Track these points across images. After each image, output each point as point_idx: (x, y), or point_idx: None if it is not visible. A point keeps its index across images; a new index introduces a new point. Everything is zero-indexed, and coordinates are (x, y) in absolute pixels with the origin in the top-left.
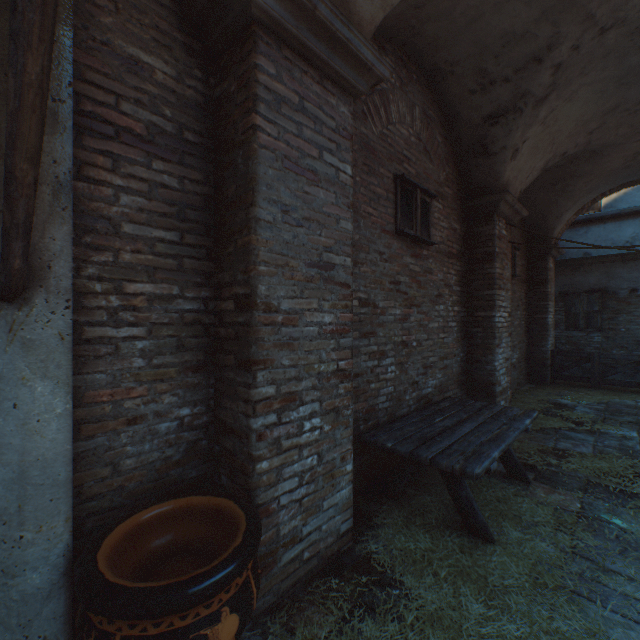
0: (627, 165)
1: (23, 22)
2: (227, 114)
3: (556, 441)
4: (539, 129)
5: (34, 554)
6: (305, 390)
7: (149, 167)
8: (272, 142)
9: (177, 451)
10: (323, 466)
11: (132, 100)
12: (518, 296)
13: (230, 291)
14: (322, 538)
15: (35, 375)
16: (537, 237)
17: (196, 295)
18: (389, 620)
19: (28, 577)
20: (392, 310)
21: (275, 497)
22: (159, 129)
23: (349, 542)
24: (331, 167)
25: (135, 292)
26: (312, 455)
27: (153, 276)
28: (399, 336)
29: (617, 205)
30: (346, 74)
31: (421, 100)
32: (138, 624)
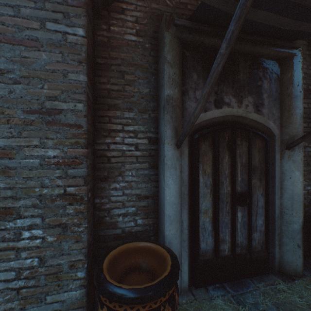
0: None
1: None
2: None
3: None
4: None
5: (294, 219)
6: None
7: None
8: None
9: (306, 201)
10: None
11: None
12: None
13: None
14: None
15: (295, 170)
16: None
17: None
18: None
19: (293, 225)
20: None
21: None
22: None
23: None
24: None
25: None
26: None
27: None
28: None
29: None
30: None
31: None
32: None
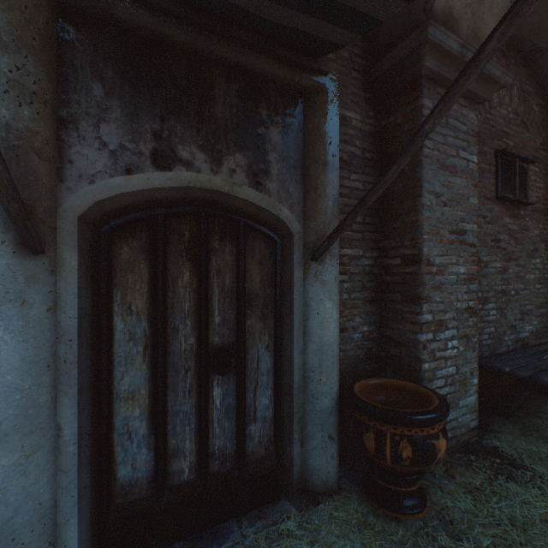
0: None
1: (413, 148)
2: (393, 137)
3: None
4: None
5: (325, 389)
6: (448, 320)
7: (349, 179)
8: (430, 153)
9: (361, 352)
10: (458, 375)
11: (342, 141)
12: None
13: (396, 252)
14: (458, 427)
15: (325, 298)
16: None
17: (370, 255)
18: (529, 487)
19: (323, 400)
20: (493, 263)
21: (431, 389)
22: (353, 155)
23: (475, 437)
24: (463, 160)
25: (343, 254)
26: (452, 366)
27: (351, 244)
28: (498, 285)
29: None
30: (476, 90)
31: (518, 79)
32: (397, 428)
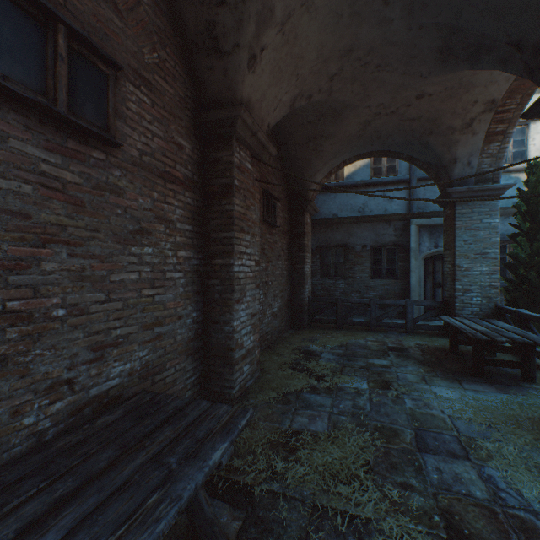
0: (360, 134)
1: None
2: None
3: (294, 415)
4: (279, 39)
5: None
6: None
7: None
8: None
9: None
10: None
11: None
12: (280, 246)
13: None
14: None
15: None
16: (297, 193)
17: None
18: None
19: None
20: None
21: None
22: None
23: None
24: None
25: None
26: None
27: None
28: None
29: (355, 177)
30: None
31: None
32: None
